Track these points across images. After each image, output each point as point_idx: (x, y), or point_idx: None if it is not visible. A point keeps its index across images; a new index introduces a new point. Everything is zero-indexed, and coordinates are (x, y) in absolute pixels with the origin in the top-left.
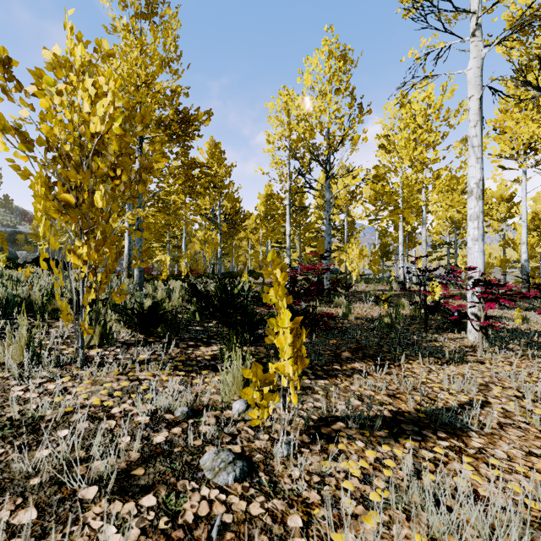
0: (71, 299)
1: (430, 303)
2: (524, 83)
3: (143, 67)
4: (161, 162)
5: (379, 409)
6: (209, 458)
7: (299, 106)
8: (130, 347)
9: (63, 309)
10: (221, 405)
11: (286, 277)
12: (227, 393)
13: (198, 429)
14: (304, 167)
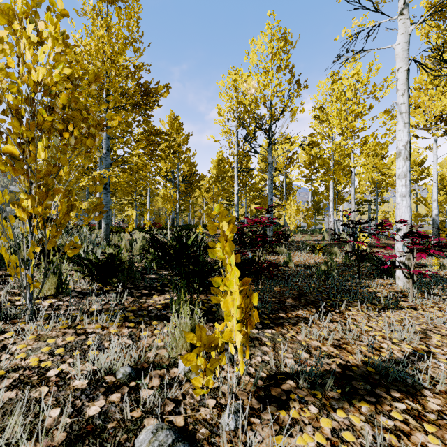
0: None
1: (363, 252)
2: (441, 61)
3: (108, 44)
4: (114, 120)
5: (328, 363)
6: (145, 439)
7: (246, 81)
8: (85, 297)
9: (11, 262)
10: (168, 361)
11: (233, 231)
12: (174, 348)
13: (139, 395)
14: (250, 134)
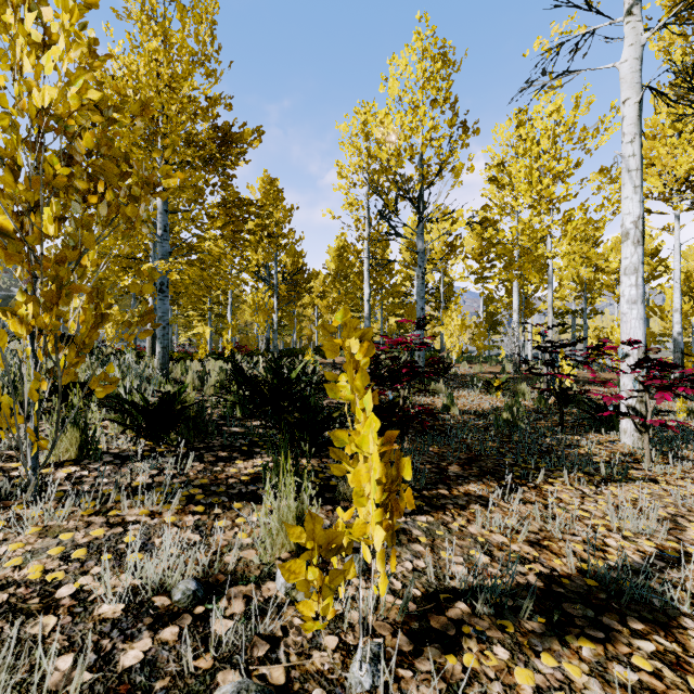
0: (50, 387)
1: (569, 391)
2: (689, 90)
3: (165, 62)
4: (172, 177)
5: (521, 571)
6: None
7: (382, 123)
8: (125, 463)
9: (3, 407)
10: (258, 571)
11: (369, 354)
12: (269, 549)
13: (209, 629)
14: (389, 206)
